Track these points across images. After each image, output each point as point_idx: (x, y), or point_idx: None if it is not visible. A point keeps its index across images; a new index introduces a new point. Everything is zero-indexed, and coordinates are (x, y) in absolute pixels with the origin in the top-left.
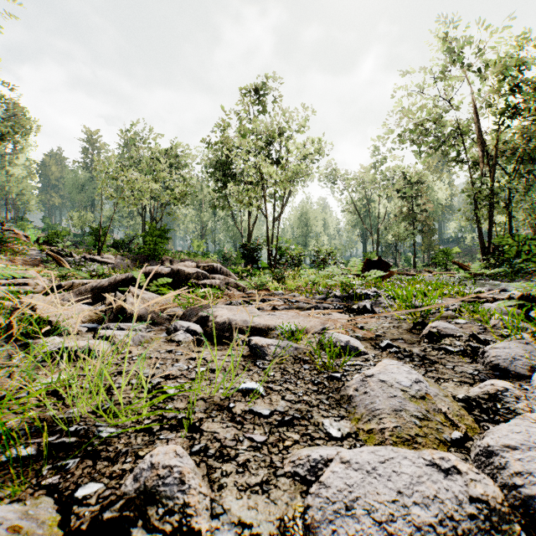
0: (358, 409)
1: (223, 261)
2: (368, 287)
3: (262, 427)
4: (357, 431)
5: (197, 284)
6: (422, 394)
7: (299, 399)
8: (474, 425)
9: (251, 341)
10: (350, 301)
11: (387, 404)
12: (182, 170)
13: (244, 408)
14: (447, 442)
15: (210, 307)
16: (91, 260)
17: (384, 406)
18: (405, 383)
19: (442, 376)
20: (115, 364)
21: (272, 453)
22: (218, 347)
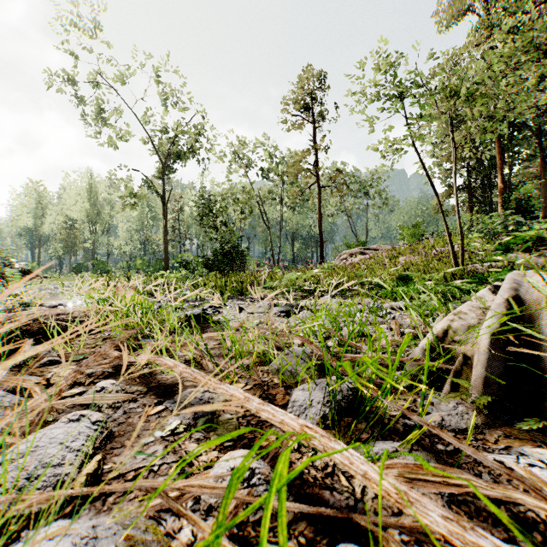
0: None
1: None
2: None
3: None
4: None
5: None
6: None
7: None
8: None
9: None
10: None
11: None
12: None
13: None
14: None
15: None
16: None
17: None
18: None
19: None
20: None
21: None
22: None
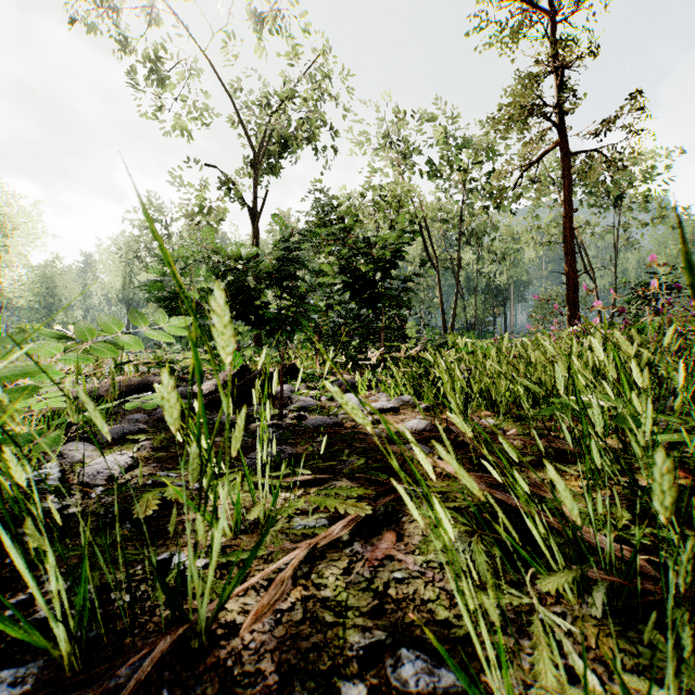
0: None
1: None
2: None
3: None
4: None
5: None
6: None
7: None
8: None
9: None
10: None
11: None
12: None
13: None
14: None
15: None
16: None
17: None
18: None
19: None
20: None
21: None
22: None
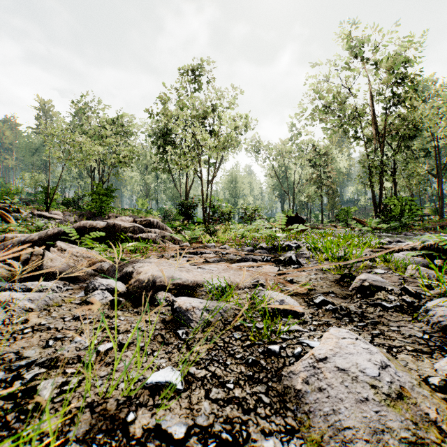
0: (315, 421)
1: (164, 217)
2: (288, 239)
3: None
4: None
5: (133, 237)
6: (397, 388)
7: (229, 395)
8: None
9: (175, 303)
10: (275, 252)
11: (359, 417)
12: (128, 138)
13: (149, 422)
14: None
15: (137, 262)
16: (39, 215)
17: (357, 422)
18: (371, 372)
19: (392, 343)
20: None
21: None
22: (138, 310)
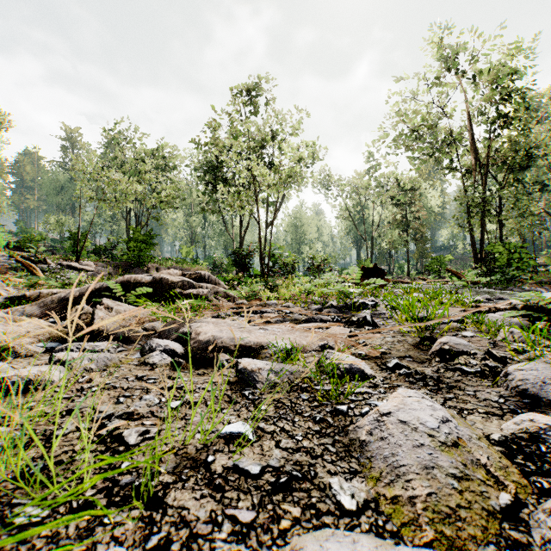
0: (375, 463)
1: (213, 269)
2: (364, 296)
3: (250, 495)
4: (376, 498)
5: (182, 294)
6: (454, 438)
7: (298, 445)
8: (523, 482)
9: (239, 364)
10: (348, 311)
11: (413, 457)
12: (169, 172)
13: (227, 463)
14: (497, 513)
15: (193, 322)
16: (68, 267)
17: (411, 461)
18: (431, 425)
19: (465, 406)
20: (67, 399)
21: (263, 544)
22: (200, 372)
